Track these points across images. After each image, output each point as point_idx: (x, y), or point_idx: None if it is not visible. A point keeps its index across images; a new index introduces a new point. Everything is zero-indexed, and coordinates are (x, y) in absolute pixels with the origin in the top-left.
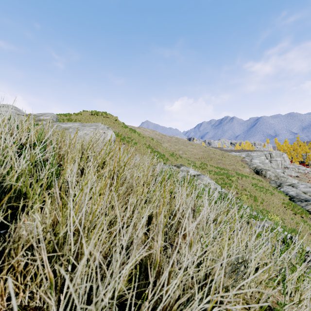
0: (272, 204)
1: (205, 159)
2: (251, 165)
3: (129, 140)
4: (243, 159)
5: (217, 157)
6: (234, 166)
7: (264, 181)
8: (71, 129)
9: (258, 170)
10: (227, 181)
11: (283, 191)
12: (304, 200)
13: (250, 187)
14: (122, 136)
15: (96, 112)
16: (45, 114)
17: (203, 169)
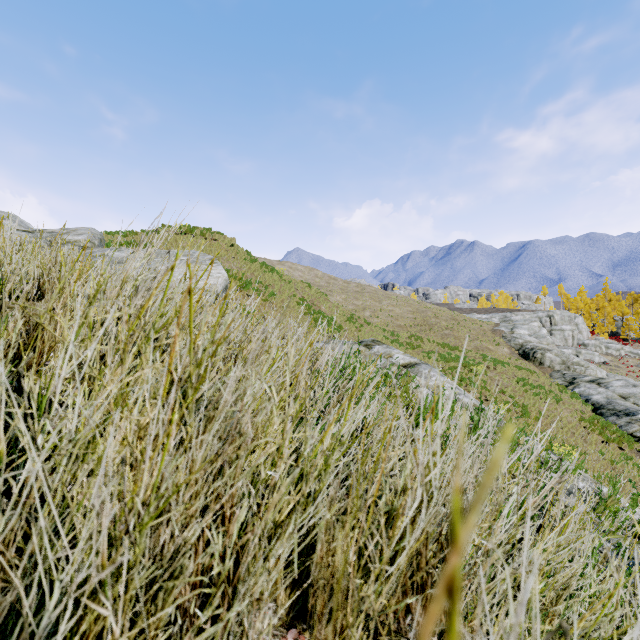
0: (559, 422)
1: (419, 328)
2: (513, 341)
3: (259, 287)
4: (496, 328)
5: (443, 324)
6: (479, 343)
7: (539, 374)
8: None
9: (528, 351)
10: (466, 374)
11: (580, 393)
12: (624, 413)
13: (513, 386)
14: (244, 279)
15: (190, 228)
16: (77, 230)
17: (415, 348)
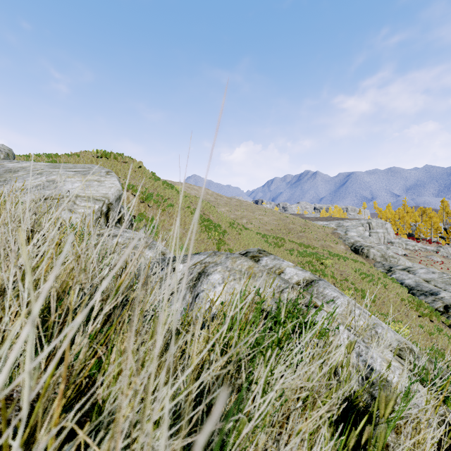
0: (388, 302)
1: (281, 231)
2: (347, 241)
3: (159, 199)
4: (335, 231)
5: (298, 228)
6: (324, 242)
7: (366, 264)
8: (23, 172)
9: (357, 248)
10: (318, 266)
11: (396, 278)
12: (429, 293)
13: (353, 275)
14: (147, 193)
15: (104, 153)
16: None
17: (280, 247)
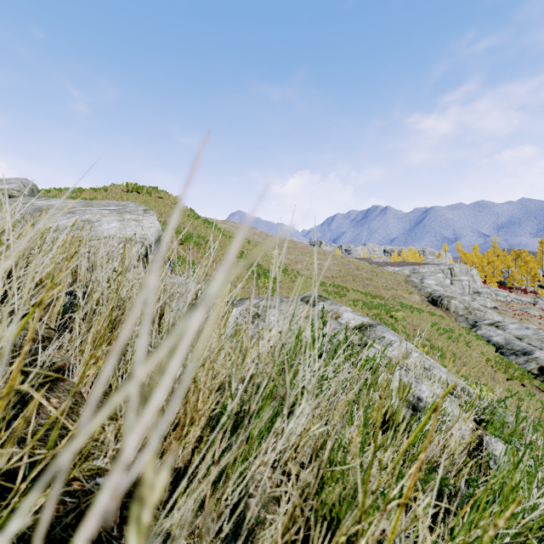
0: (470, 362)
1: (344, 279)
2: (423, 290)
3: (199, 241)
4: (408, 279)
5: (364, 275)
6: (395, 292)
7: (446, 318)
8: (54, 210)
9: (436, 298)
10: (387, 320)
11: (482, 335)
12: (521, 352)
13: (428, 330)
14: (186, 233)
15: (136, 186)
16: (7, 180)
17: (342, 297)
